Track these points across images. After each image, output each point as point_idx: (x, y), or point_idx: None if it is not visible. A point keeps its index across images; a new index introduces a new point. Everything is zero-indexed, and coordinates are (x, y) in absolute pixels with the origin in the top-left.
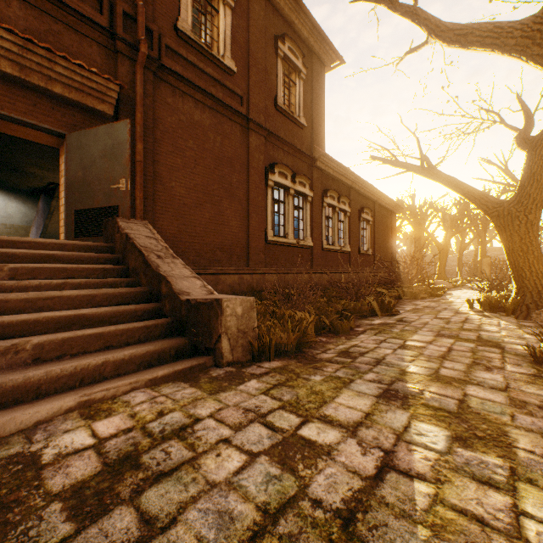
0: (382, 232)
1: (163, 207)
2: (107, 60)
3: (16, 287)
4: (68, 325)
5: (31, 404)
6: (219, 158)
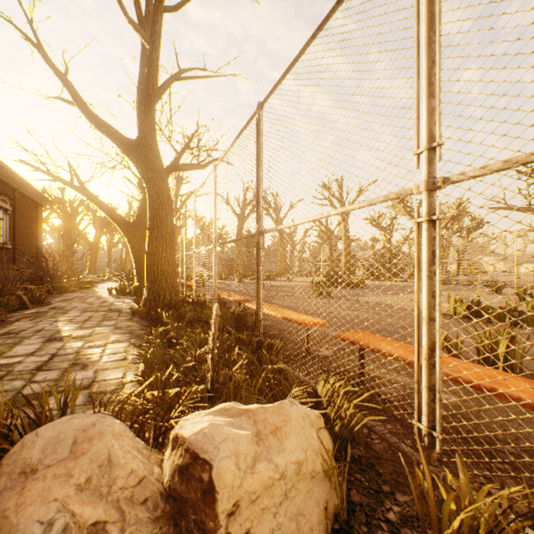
0: (26, 224)
1: None
2: None
3: None
4: None
5: None
6: None
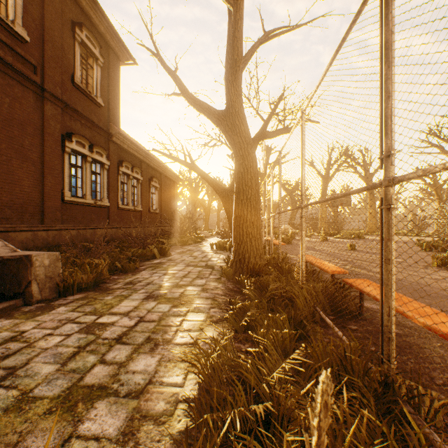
0: (167, 196)
1: None
2: None
3: None
4: None
5: None
6: (8, 119)
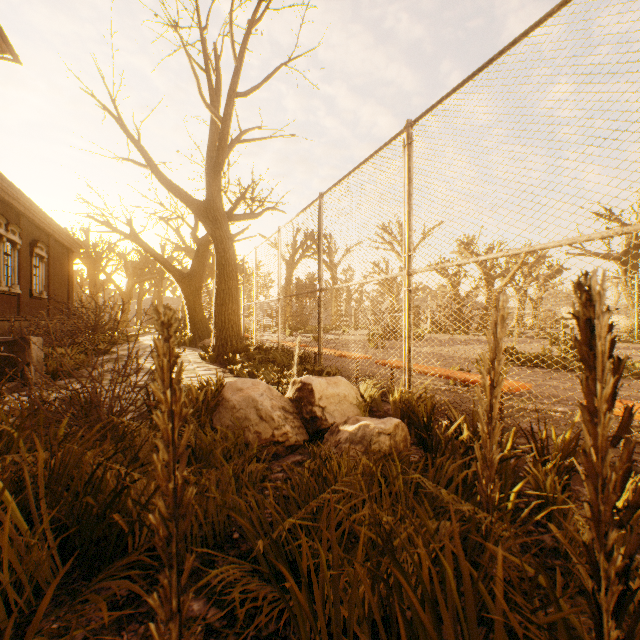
0: (58, 273)
1: None
2: None
3: None
4: None
5: None
6: None
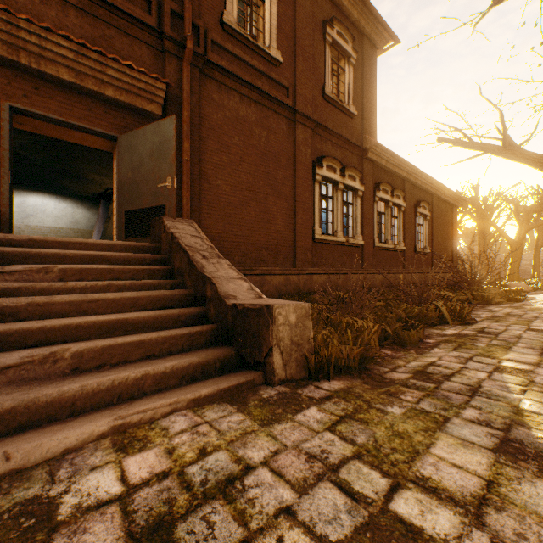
0: (441, 228)
1: (209, 206)
2: (155, 61)
3: (63, 288)
4: (110, 330)
5: (63, 424)
6: (264, 153)
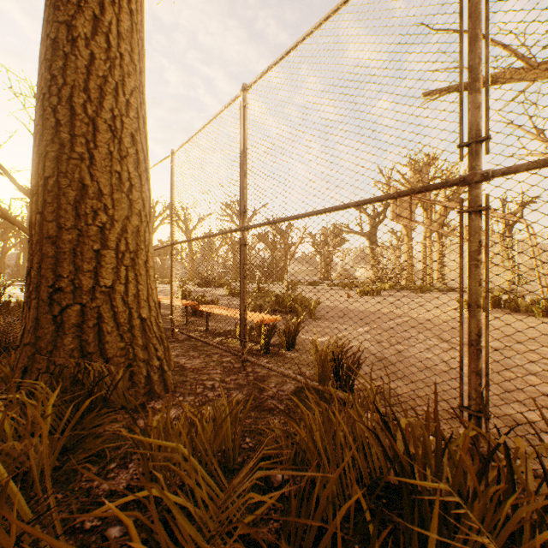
0: None
1: None
2: None
3: None
4: None
5: None
6: None
